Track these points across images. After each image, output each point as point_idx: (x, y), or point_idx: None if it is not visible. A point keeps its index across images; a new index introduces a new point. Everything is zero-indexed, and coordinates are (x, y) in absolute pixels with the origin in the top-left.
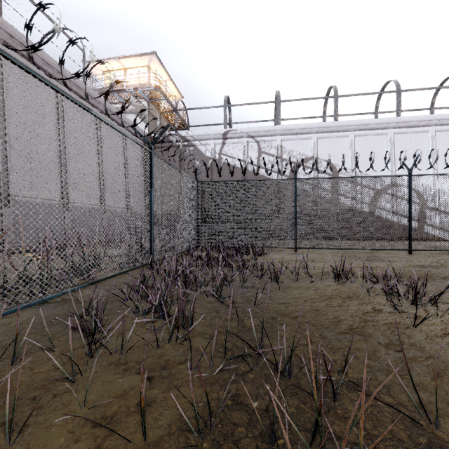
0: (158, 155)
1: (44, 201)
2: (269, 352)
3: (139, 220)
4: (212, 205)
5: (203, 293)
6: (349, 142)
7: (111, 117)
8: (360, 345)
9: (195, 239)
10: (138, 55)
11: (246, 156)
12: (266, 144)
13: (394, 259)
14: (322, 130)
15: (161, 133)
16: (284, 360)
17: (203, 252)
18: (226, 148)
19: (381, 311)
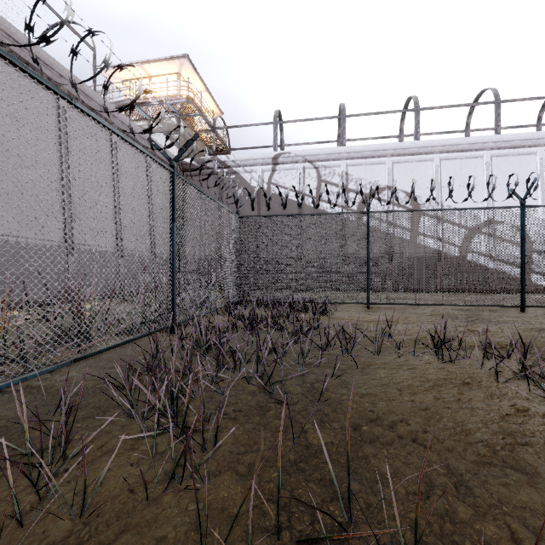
0: (183, 177)
1: (40, 242)
2: (359, 517)
3: (167, 267)
4: (258, 248)
5: (243, 376)
6: (434, 168)
7: (130, 136)
8: (528, 497)
9: (236, 292)
10: (166, 58)
11: (302, 186)
12: (328, 170)
13: (504, 319)
14: (399, 153)
15: (187, 146)
16: (393, 542)
17: (247, 308)
18: (277, 176)
19: (528, 412)
